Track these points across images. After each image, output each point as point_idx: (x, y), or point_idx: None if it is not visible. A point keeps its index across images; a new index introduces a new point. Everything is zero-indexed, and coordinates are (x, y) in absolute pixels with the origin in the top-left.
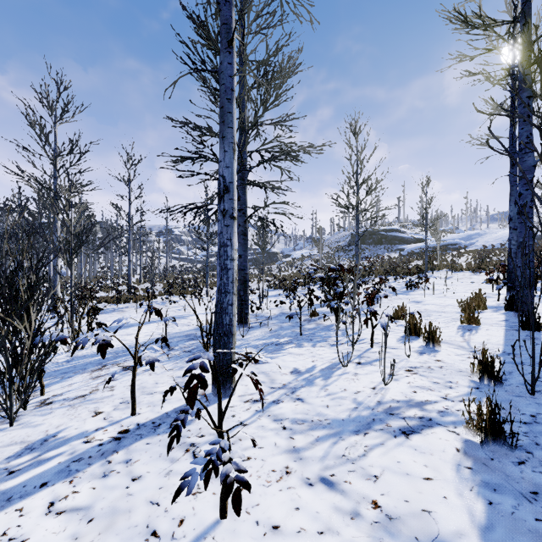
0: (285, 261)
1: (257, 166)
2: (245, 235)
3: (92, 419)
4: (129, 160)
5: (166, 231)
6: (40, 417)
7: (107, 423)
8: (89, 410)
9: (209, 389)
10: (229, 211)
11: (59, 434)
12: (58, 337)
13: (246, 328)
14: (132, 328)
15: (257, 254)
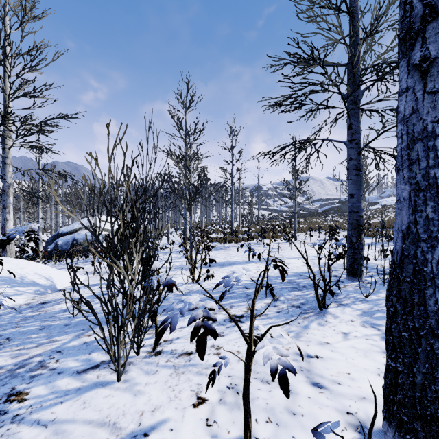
0: (372, 208)
1: (374, 82)
2: (358, 169)
3: (192, 414)
4: (232, 132)
5: (258, 187)
6: (144, 377)
7: (210, 438)
8: (191, 387)
9: (369, 414)
10: (437, 59)
11: (151, 431)
12: (165, 281)
13: (360, 282)
14: (235, 266)
15: (339, 203)
